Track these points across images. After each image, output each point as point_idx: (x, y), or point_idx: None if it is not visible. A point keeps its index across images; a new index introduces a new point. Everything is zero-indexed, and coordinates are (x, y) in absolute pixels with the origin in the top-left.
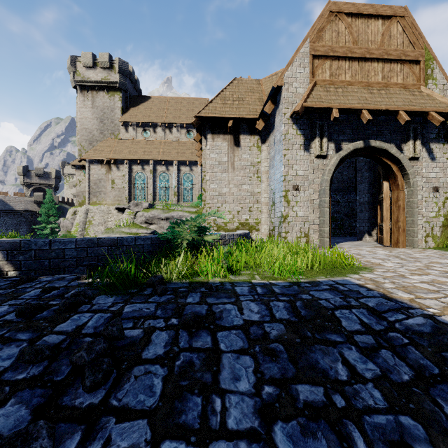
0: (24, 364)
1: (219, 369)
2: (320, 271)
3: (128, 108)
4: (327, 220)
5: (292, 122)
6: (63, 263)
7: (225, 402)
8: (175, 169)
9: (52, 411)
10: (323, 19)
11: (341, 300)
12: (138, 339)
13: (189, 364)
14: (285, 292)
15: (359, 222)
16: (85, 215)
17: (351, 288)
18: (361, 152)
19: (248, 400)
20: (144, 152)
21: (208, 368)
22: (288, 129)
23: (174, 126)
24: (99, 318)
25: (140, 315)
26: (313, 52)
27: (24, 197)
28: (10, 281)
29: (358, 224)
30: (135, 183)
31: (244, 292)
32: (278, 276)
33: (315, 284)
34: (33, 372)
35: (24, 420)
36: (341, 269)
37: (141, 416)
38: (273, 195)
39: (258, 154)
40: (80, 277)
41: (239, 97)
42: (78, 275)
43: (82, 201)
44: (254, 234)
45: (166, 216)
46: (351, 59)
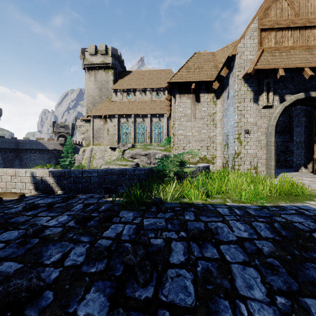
0: (92, 260)
1: (233, 278)
2: (278, 197)
3: (117, 80)
4: (273, 156)
5: (243, 81)
6: (90, 186)
7: (248, 308)
8: (148, 120)
9: (121, 300)
10: (269, 0)
11: (313, 224)
12: (162, 247)
13: (207, 271)
14: (260, 214)
15: (296, 157)
16: (90, 152)
17: (315, 213)
18: (302, 102)
19: (266, 307)
20: (128, 109)
21: (223, 276)
22: (240, 87)
23: (148, 90)
24: (129, 228)
25: (156, 227)
26: (261, 27)
27: (53, 141)
28: (61, 198)
29: (295, 159)
30: (122, 130)
31: (226, 212)
32: (245, 200)
33: (281, 208)
34: (100, 267)
35: (105, 305)
36: (296, 196)
37: (186, 312)
38: (226, 137)
39: (214, 107)
40: (104, 196)
41: (199, 66)
42: (103, 195)
43: (89, 143)
44: (210, 166)
45: (145, 153)
46: (292, 29)
